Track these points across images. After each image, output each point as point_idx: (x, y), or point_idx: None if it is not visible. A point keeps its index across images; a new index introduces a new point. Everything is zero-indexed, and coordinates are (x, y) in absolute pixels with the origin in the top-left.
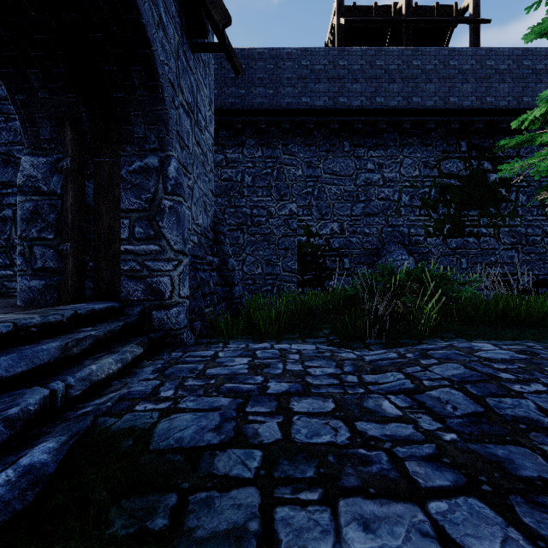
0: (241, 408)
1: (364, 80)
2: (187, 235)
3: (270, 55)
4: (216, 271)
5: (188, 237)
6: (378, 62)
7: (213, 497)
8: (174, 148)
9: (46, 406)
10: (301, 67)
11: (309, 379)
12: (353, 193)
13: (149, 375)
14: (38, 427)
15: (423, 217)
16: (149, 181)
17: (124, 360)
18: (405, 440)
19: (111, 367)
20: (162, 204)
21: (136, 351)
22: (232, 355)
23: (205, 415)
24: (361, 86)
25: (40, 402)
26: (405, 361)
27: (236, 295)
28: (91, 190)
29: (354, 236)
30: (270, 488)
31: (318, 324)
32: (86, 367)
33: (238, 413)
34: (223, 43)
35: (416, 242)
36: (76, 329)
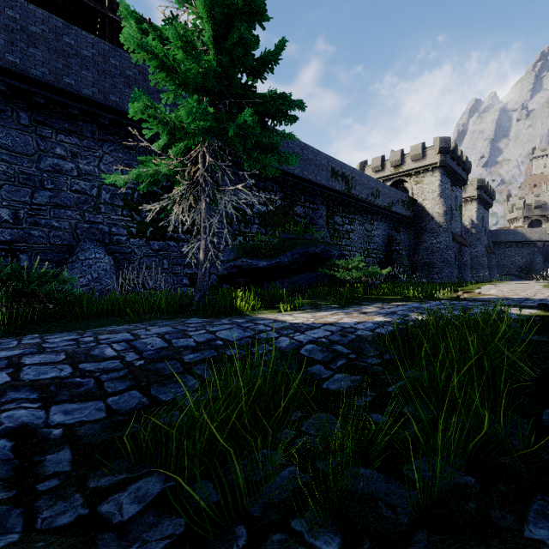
0: None
1: (47, 49)
2: None
3: None
4: None
5: None
6: (68, 38)
7: None
8: None
9: None
10: None
11: None
12: (34, 177)
13: None
14: None
15: (126, 217)
16: None
17: None
18: None
19: None
20: None
21: None
22: None
23: None
24: (43, 54)
25: None
26: None
27: None
28: None
29: (36, 229)
30: None
31: None
32: None
33: None
34: None
35: (118, 242)
36: None
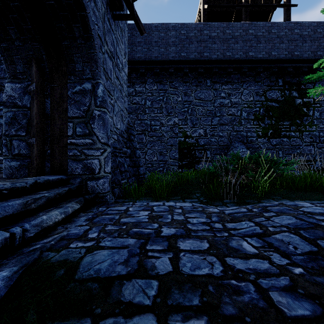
0: (143, 247)
1: (219, 42)
2: (110, 134)
3: (161, 27)
4: (128, 158)
5: (111, 135)
6: (228, 31)
7: (119, 323)
8: (101, 78)
9: (7, 244)
10: (181, 34)
11: (189, 226)
12: (212, 111)
13: (83, 222)
14: (0, 259)
15: (255, 125)
16: (85, 99)
17: (66, 212)
18: (265, 273)
19: (57, 217)
20: (93, 113)
21: (75, 206)
22: (138, 210)
23: (118, 252)
24: (217, 45)
25: (2, 241)
26: (253, 214)
27: (141, 173)
28: (48, 104)
29: (213, 137)
30: (164, 315)
31: (193, 190)
32: (39, 217)
33: (141, 250)
34: (133, 14)
35: (251, 141)
36: (36, 192)
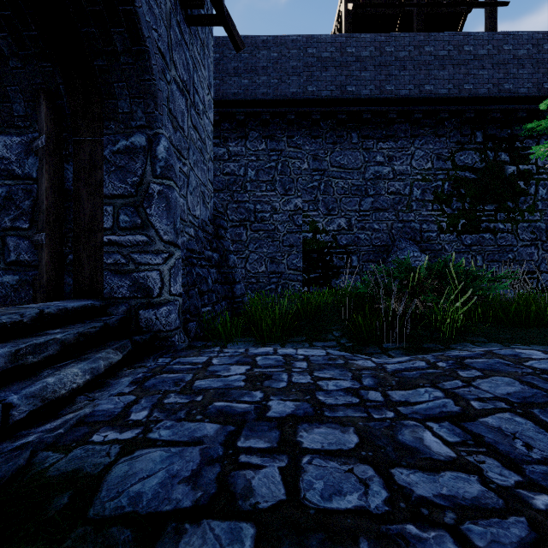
0: (231, 442)
1: (373, 67)
2: (182, 226)
3: (274, 42)
4: (215, 268)
5: (183, 229)
6: (388, 48)
7: None
8: (164, 126)
9: None
10: (307, 54)
11: (321, 396)
12: (361, 187)
13: (124, 388)
14: None
15: (436, 211)
16: (135, 163)
17: (95, 369)
18: (475, 507)
19: (76, 379)
20: (150, 188)
21: (113, 357)
22: (228, 362)
23: (181, 452)
24: (370, 73)
25: None
26: (438, 373)
27: (238, 294)
28: (70, 173)
29: (362, 232)
30: None
31: (327, 325)
32: (41, 380)
33: (226, 449)
34: (222, 14)
35: (428, 239)
36: (41, 331)
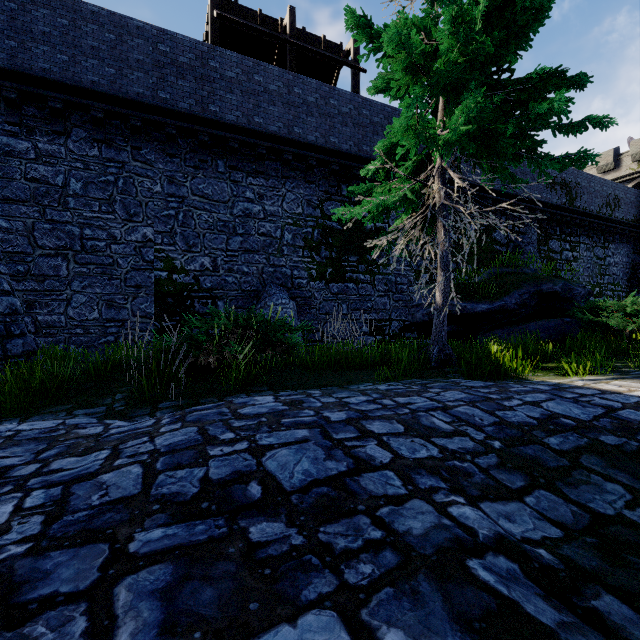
0: None
1: (240, 92)
2: None
3: (110, 20)
4: None
5: None
6: (257, 76)
7: None
8: None
9: None
10: (158, 51)
11: None
12: (229, 223)
13: None
14: None
15: (306, 258)
16: None
17: None
18: None
19: None
20: None
21: None
22: None
23: None
24: (237, 98)
25: None
26: (145, 431)
27: (16, 352)
28: None
29: (230, 275)
30: None
31: (119, 386)
32: None
33: None
34: None
35: (299, 285)
36: None
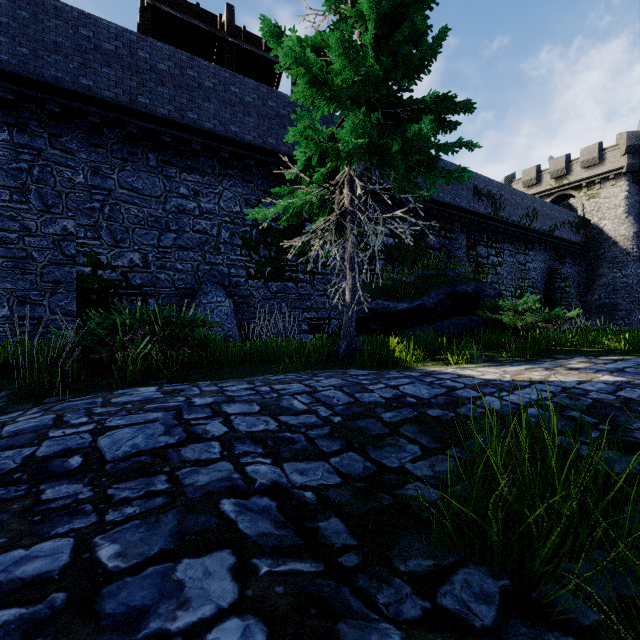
0: None
1: (173, 86)
2: None
3: None
4: None
5: None
6: (191, 71)
7: None
8: None
9: None
10: (80, 35)
11: None
12: (161, 219)
13: None
14: None
15: (244, 257)
16: None
17: None
18: None
19: None
20: None
21: None
22: None
23: None
24: (169, 92)
25: None
26: (2, 421)
27: None
28: None
29: (162, 272)
30: None
31: (7, 384)
32: None
33: None
34: None
35: (237, 284)
36: None
